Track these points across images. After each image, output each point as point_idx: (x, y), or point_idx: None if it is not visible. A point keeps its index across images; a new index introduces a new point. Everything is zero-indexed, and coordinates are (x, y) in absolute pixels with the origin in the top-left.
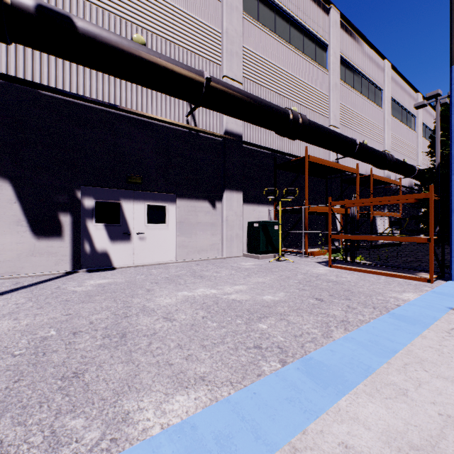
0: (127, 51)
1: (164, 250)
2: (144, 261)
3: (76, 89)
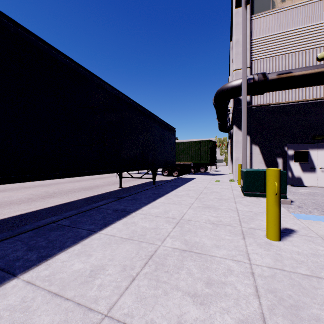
0: (320, 72)
1: None
2: None
3: (284, 98)
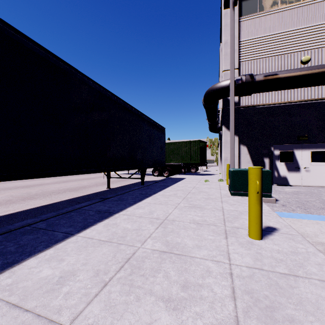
0: (304, 75)
1: (323, 178)
2: (308, 184)
3: (271, 100)
